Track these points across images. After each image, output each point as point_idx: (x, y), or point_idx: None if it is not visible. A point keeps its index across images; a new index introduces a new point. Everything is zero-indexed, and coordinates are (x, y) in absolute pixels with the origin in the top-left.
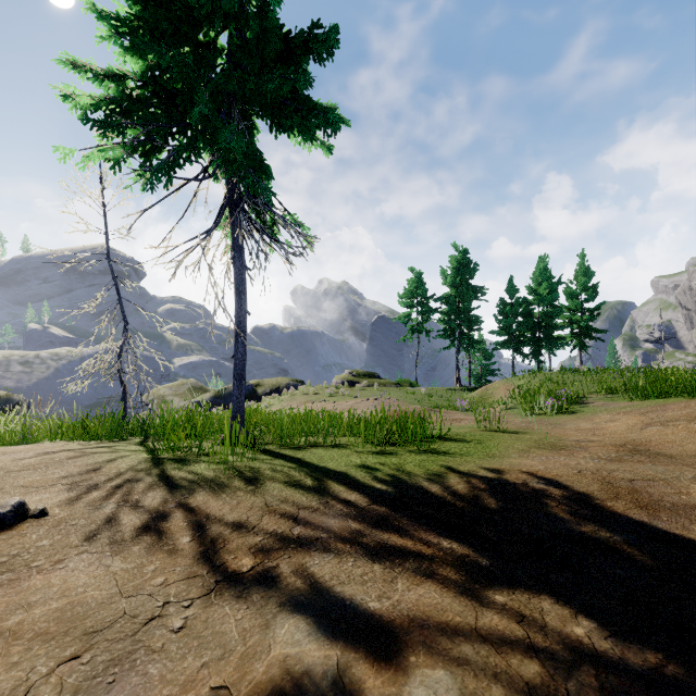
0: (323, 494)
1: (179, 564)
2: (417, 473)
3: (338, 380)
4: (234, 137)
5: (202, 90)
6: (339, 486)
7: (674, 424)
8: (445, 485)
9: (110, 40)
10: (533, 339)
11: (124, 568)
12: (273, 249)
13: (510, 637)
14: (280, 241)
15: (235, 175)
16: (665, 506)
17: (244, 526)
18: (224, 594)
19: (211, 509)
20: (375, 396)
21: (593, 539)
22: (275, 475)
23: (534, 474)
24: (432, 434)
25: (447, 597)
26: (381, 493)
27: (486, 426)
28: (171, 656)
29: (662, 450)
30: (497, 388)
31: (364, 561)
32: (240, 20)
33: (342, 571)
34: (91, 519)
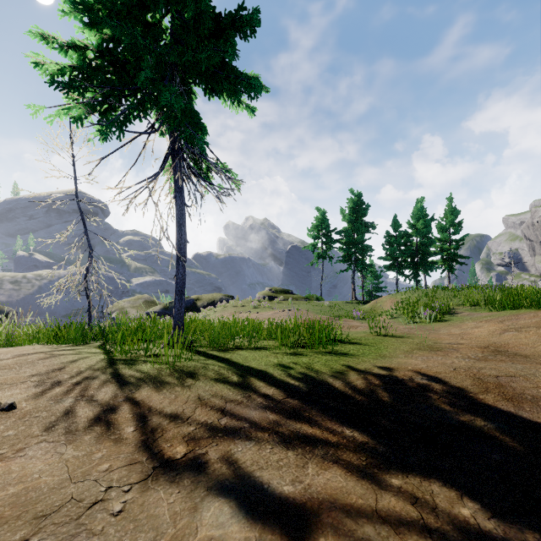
0: (246, 389)
1: (123, 452)
2: (323, 371)
3: (260, 295)
4: (174, 96)
5: (148, 58)
6: (260, 382)
7: (526, 330)
8: (346, 381)
9: (71, 16)
10: (412, 263)
11: (75, 455)
12: (207, 190)
13: (406, 518)
14: (213, 184)
15: (176, 129)
16: (526, 398)
17: (179, 418)
18: (159, 479)
19: (153, 402)
20: (289, 308)
21: (470, 428)
22: (208, 373)
23: (418, 371)
24: (334, 338)
25: (351, 481)
26: (294, 388)
27: (377, 332)
28: (109, 539)
29: (518, 351)
30: (384, 302)
31: (280, 448)
32: (180, 4)
33: (261, 457)
34: (52, 411)
